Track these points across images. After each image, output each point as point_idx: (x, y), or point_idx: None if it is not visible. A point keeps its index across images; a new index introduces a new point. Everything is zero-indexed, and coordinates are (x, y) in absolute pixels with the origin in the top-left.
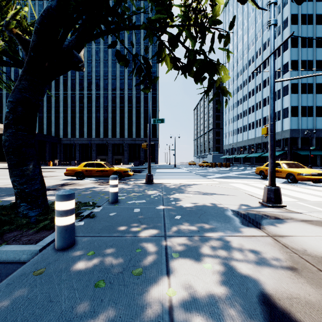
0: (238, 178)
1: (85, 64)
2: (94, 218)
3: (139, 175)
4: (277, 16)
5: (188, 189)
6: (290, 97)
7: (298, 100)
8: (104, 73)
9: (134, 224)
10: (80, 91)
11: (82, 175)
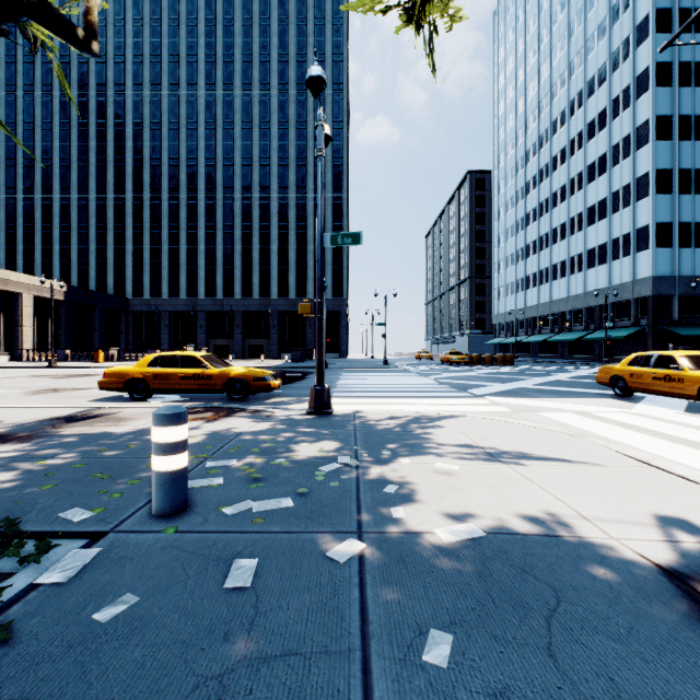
0: (555, 396)
1: (183, 133)
2: None
3: (298, 387)
4: (623, 15)
5: (435, 437)
6: (654, 201)
7: (672, 208)
8: (226, 153)
9: None
10: (171, 194)
11: (145, 387)
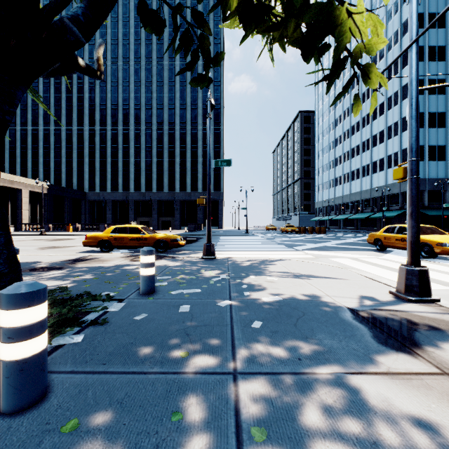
0: (342, 250)
1: (120, 88)
2: (106, 326)
3: (195, 245)
4: (394, 16)
5: (270, 269)
6: None
7: (423, 137)
8: (147, 101)
9: (176, 340)
10: (112, 126)
11: (109, 245)
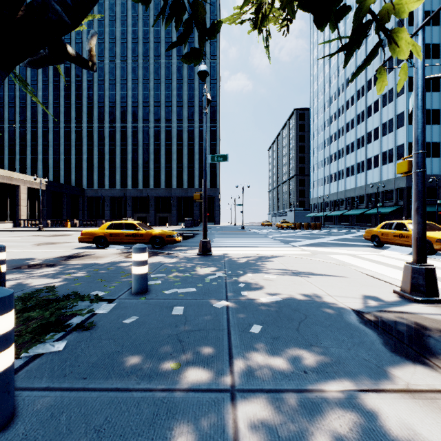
0: (339, 246)
1: (118, 86)
2: (92, 331)
3: (191, 241)
4: None
5: (267, 266)
6: (407, 129)
7: None
8: (144, 98)
9: (167, 348)
10: (110, 124)
11: (105, 241)
